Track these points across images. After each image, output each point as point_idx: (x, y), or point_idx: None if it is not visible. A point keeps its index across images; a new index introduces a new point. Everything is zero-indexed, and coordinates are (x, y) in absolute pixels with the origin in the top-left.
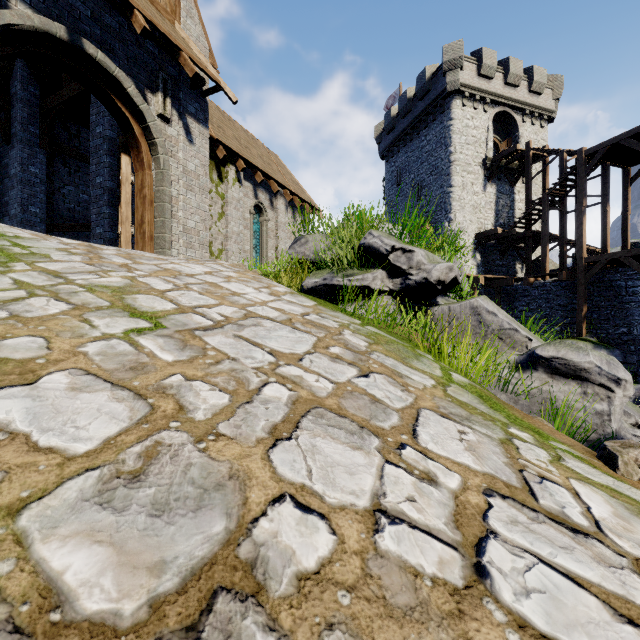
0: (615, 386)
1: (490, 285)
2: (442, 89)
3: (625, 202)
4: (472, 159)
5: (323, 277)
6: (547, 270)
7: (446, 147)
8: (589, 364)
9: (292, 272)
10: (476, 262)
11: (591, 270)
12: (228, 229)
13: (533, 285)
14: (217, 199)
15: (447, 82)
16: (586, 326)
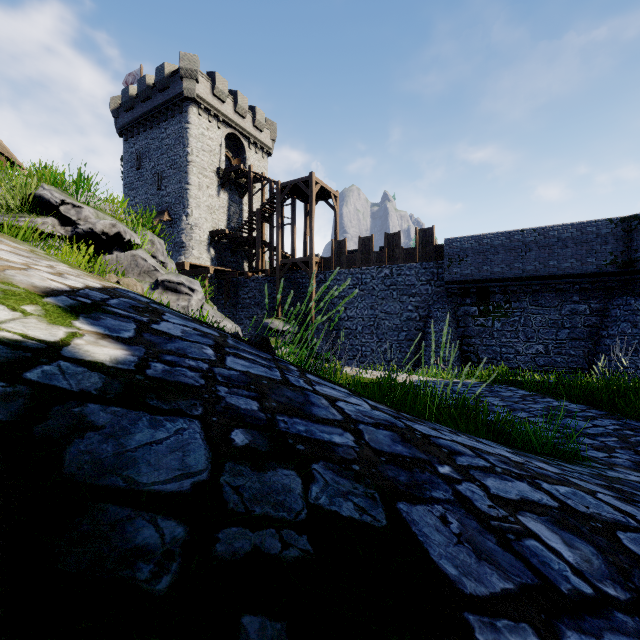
0: (193, 293)
1: (221, 277)
2: (180, 91)
3: (306, 227)
4: (208, 165)
5: None
6: (260, 268)
7: (184, 147)
8: (180, 282)
9: None
10: (210, 256)
11: (284, 269)
12: None
13: (251, 278)
14: None
15: (184, 87)
16: (282, 309)
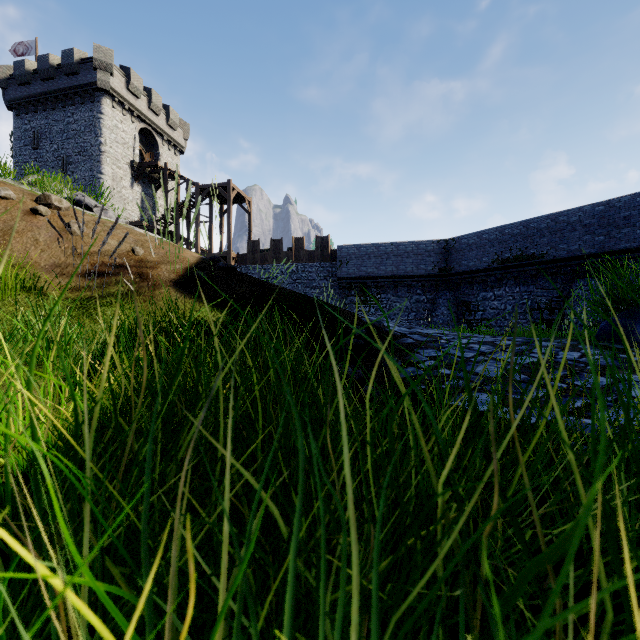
0: None
1: None
2: (93, 81)
3: (221, 225)
4: (122, 157)
5: None
6: None
7: (97, 136)
8: None
9: None
10: None
11: None
12: None
13: None
14: None
15: (98, 78)
16: None
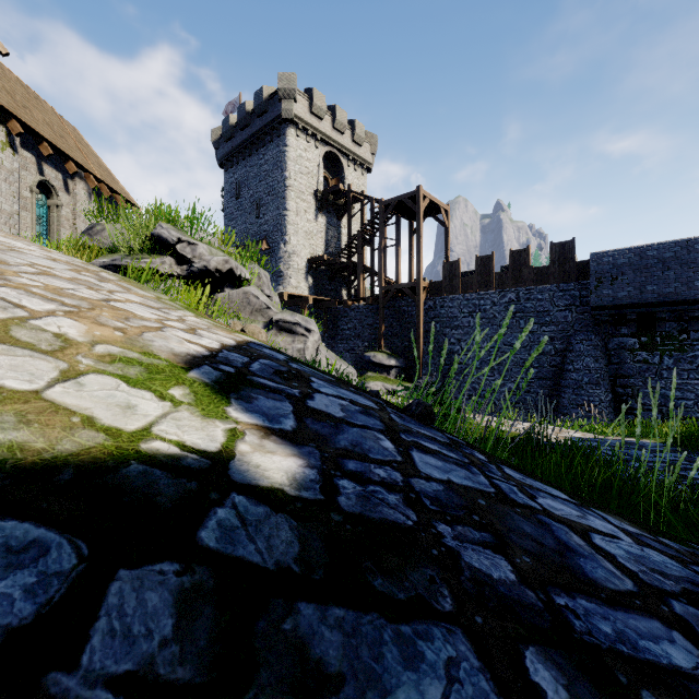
0: (309, 334)
1: (320, 306)
2: (278, 114)
3: (411, 247)
4: (305, 188)
5: (112, 258)
6: (361, 295)
7: (282, 171)
8: (296, 321)
9: (77, 250)
10: (308, 284)
11: (387, 297)
12: None
13: (351, 307)
14: None
15: (282, 109)
16: (385, 341)
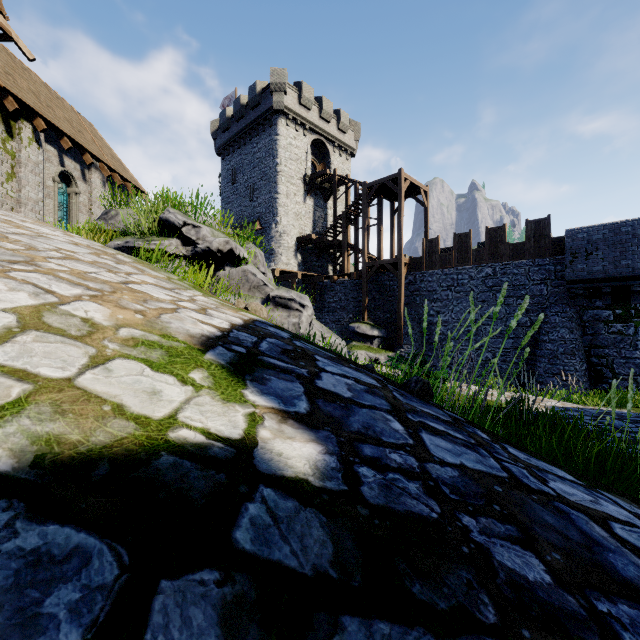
0: (303, 309)
1: (308, 281)
2: (270, 106)
3: (392, 226)
4: (295, 173)
5: (126, 240)
6: (346, 271)
7: (274, 158)
8: (291, 297)
9: (95, 234)
10: (297, 261)
11: (370, 272)
12: (21, 194)
13: (337, 282)
14: (5, 157)
15: (274, 101)
16: (368, 313)
